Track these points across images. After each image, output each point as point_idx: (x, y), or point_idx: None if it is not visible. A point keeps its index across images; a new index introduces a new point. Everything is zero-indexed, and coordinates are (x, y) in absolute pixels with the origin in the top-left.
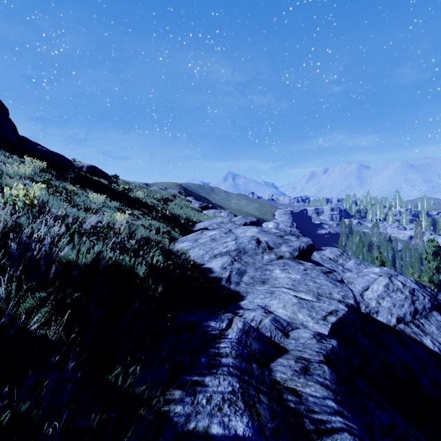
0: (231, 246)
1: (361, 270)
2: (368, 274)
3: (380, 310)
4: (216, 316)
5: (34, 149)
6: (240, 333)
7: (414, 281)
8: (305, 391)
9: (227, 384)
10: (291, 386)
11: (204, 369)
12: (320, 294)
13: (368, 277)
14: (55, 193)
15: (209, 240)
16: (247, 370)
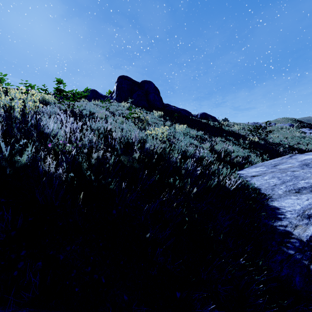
0: None
1: None
2: None
3: None
4: None
5: (170, 109)
6: None
7: None
8: None
9: None
10: None
11: None
12: None
13: None
14: (134, 122)
15: (296, 165)
16: None
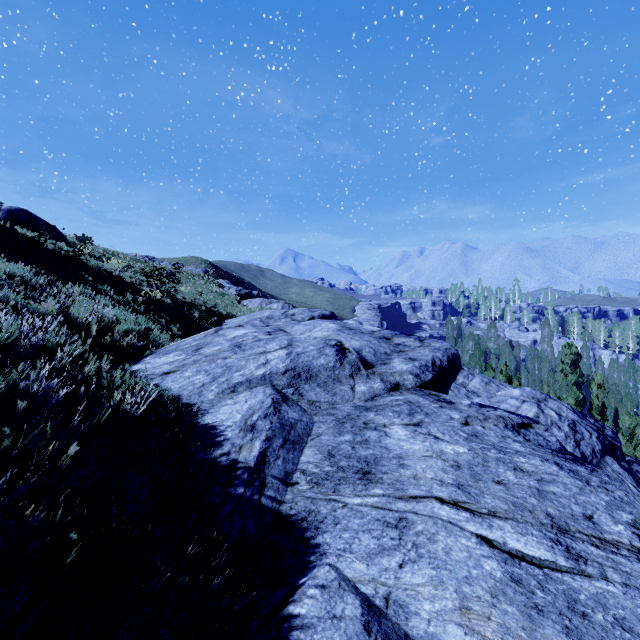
0: (277, 361)
1: (492, 393)
2: (505, 400)
3: None
4: None
5: None
6: None
7: (570, 408)
8: None
9: None
10: None
11: None
12: (562, 524)
13: (507, 404)
14: None
15: (226, 347)
16: None
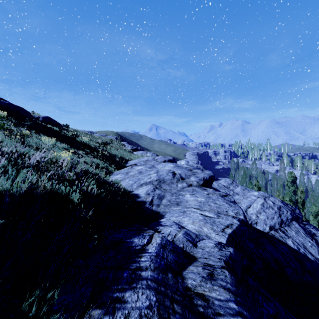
0: (154, 177)
1: (245, 194)
2: (250, 196)
3: (258, 221)
4: (139, 233)
5: None
6: (159, 247)
7: (280, 201)
8: (212, 295)
9: (145, 298)
10: (200, 292)
11: (125, 284)
12: (219, 212)
13: (250, 198)
14: (10, 135)
15: (137, 173)
16: (163, 281)
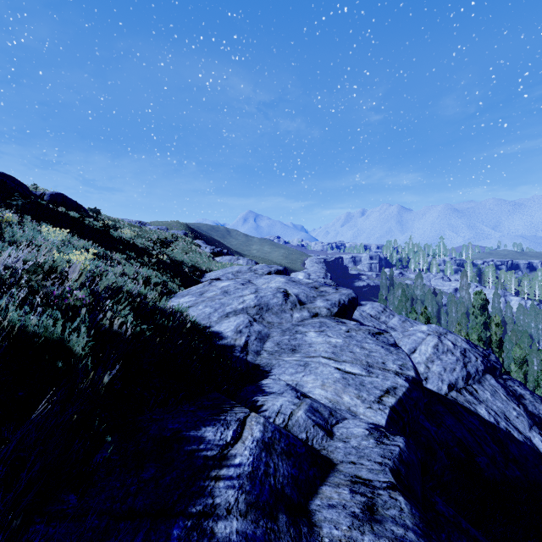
0: (250, 301)
1: (406, 328)
2: (415, 333)
3: (429, 376)
4: (217, 416)
5: None
6: (257, 450)
7: (465, 340)
8: None
9: None
10: None
11: None
12: (371, 364)
13: (416, 336)
14: None
15: (219, 293)
16: (267, 541)
